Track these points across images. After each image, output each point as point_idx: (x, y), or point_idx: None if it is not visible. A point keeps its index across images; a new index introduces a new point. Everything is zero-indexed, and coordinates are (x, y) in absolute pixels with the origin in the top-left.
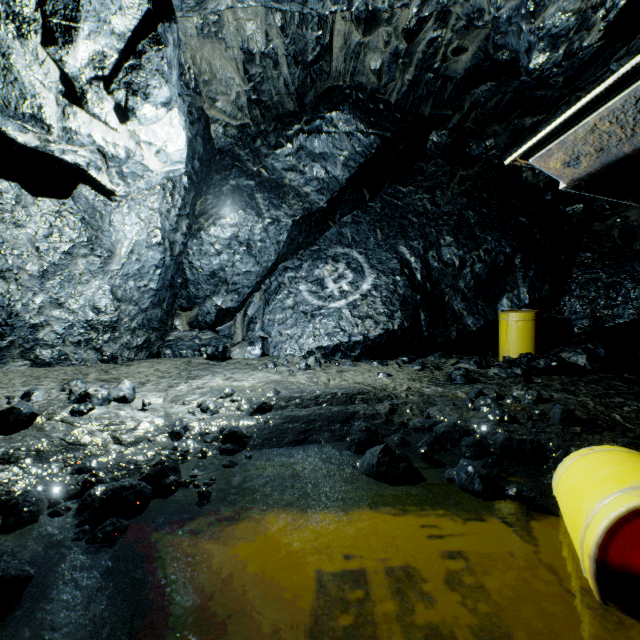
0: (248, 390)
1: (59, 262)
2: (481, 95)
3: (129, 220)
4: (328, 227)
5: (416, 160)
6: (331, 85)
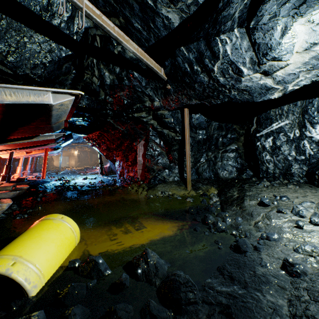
0: None
1: None
2: None
3: None
4: None
5: None
6: None
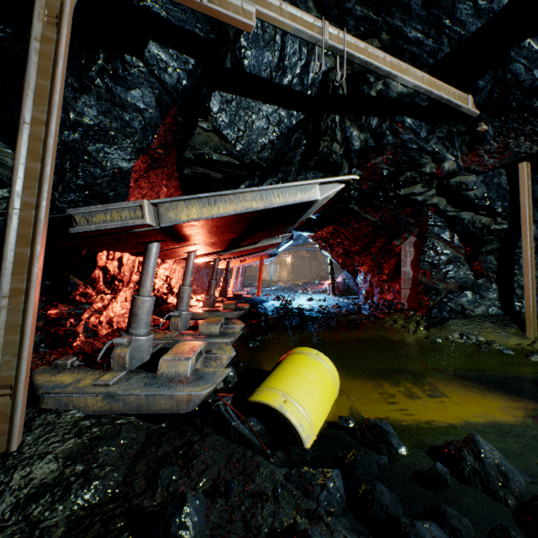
0: None
1: None
2: None
3: None
4: None
5: None
6: None
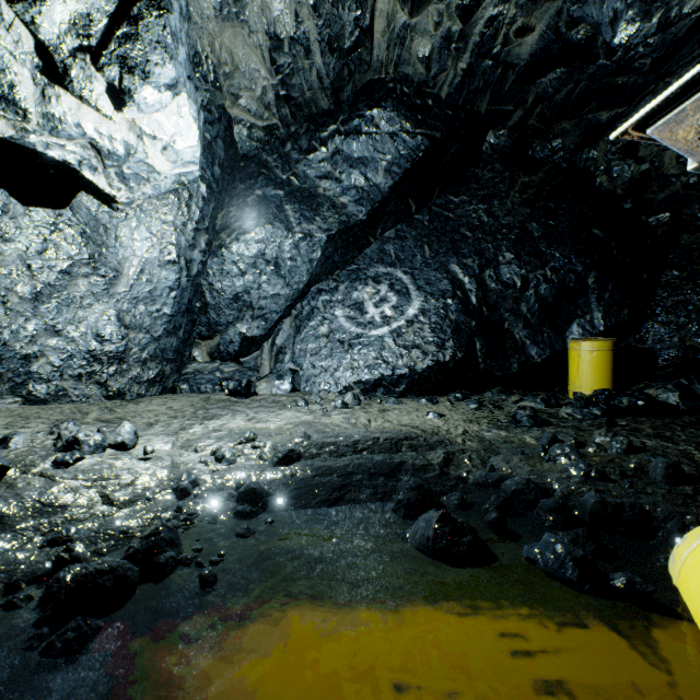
0: (273, 434)
1: (55, 283)
2: (549, 85)
3: (138, 235)
4: (368, 243)
5: (470, 165)
6: (372, 78)
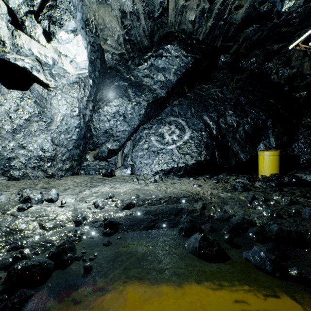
0: (122, 194)
1: (22, 124)
2: (250, 32)
3: (61, 103)
4: (166, 107)
5: (212, 71)
6: (167, 31)
